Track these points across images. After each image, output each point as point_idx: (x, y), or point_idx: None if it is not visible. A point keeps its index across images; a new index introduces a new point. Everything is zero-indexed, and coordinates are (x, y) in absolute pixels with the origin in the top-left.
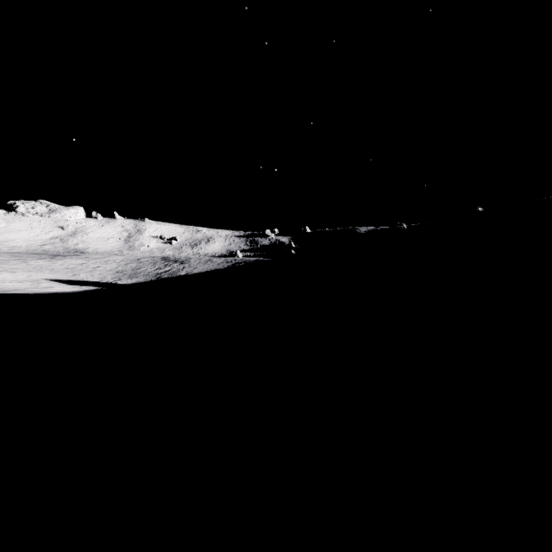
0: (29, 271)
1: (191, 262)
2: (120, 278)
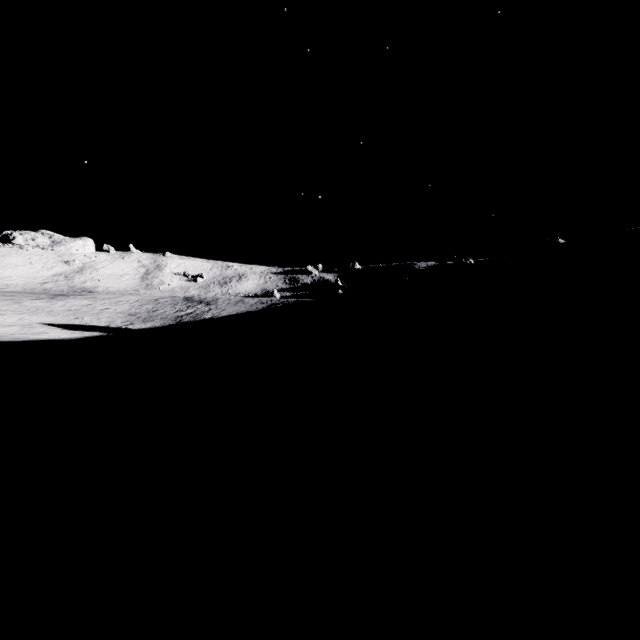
0: (22, 313)
1: (218, 303)
2: (132, 322)
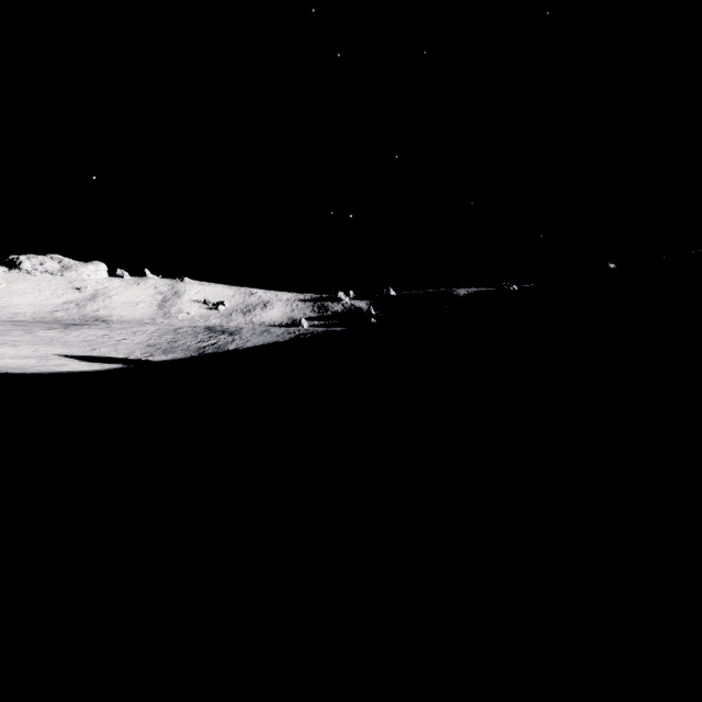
0: (36, 344)
1: (242, 333)
2: (152, 353)
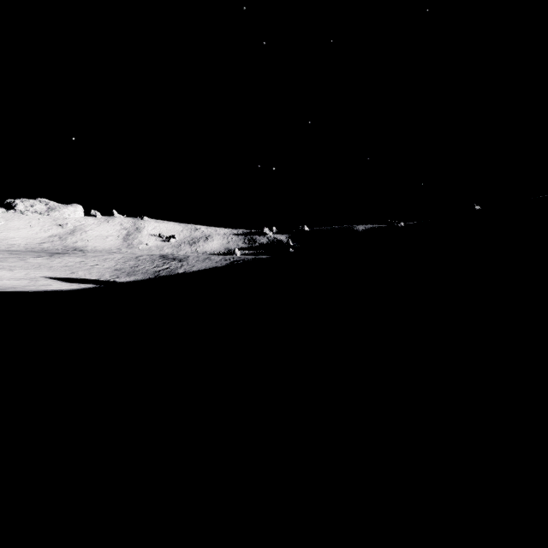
0: (27, 269)
1: (189, 260)
2: (118, 275)
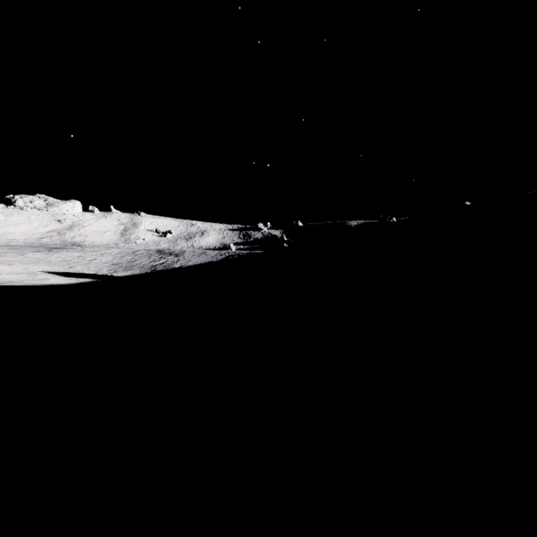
0: (26, 263)
1: (185, 255)
2: (115, 270)
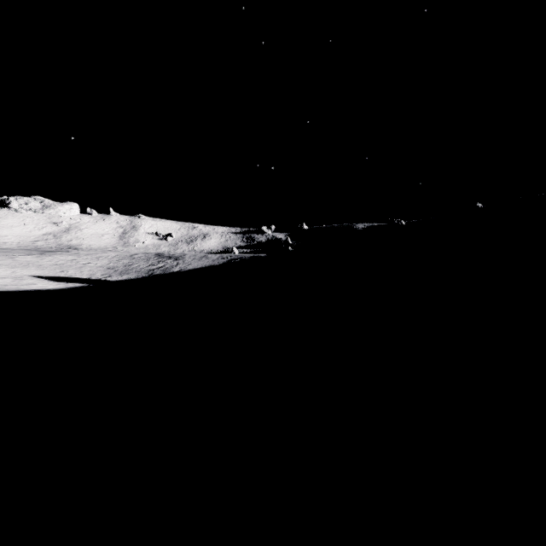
0: (14, 267)
1: (185, 258)
2: (110, 274)
